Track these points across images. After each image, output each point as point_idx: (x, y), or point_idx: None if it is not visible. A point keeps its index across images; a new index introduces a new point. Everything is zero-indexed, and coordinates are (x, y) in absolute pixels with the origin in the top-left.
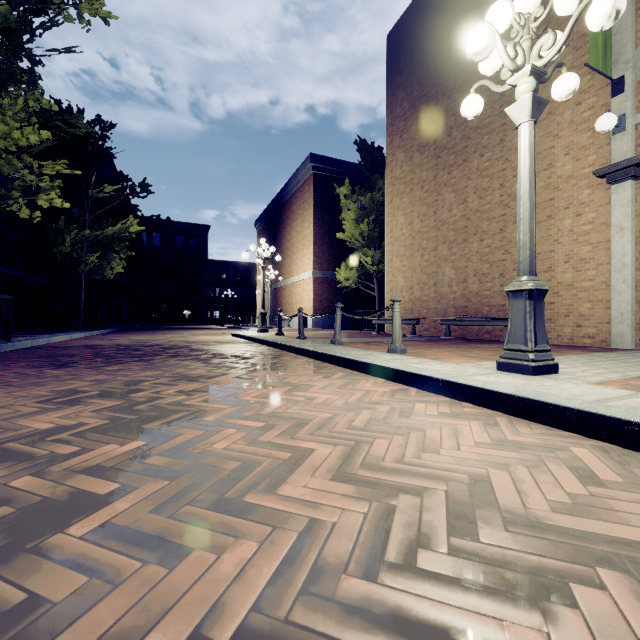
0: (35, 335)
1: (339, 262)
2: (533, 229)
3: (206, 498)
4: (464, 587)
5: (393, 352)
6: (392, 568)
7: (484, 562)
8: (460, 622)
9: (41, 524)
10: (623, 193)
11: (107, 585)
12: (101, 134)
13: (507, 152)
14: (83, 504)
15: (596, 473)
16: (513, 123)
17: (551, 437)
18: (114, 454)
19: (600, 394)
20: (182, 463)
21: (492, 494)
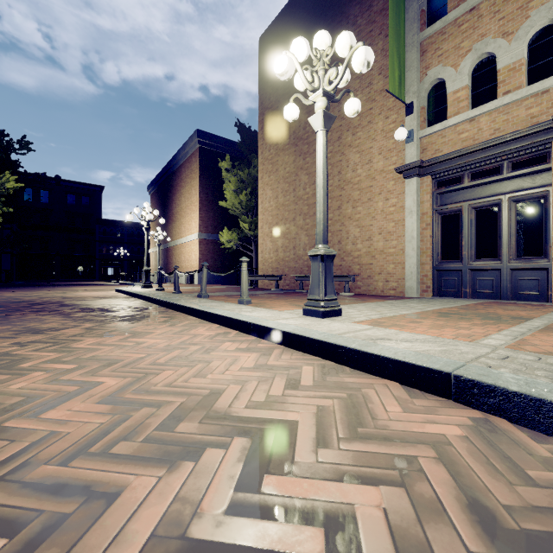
0: None
1: (223, 226)
2: (325, 210)
3: None
4: (132, 460)
5: (241, 303)
6: (89, 456)
7: (164, 444)
8: (107, 480)
9: None
10: (412, 186)
11: None
12: None
13: (343, 147)
14: None
15: (301, 381)
16: (347, 126)
17: (299, 360)
18: None
19: (348, 329)
20: None
21: (216, 401)
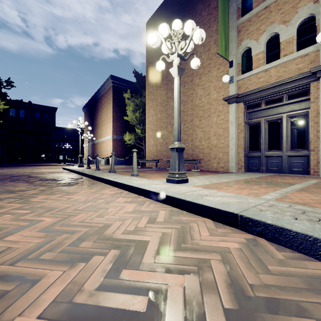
0: None
1: (126, 131)
2: (179, 122)
3: None
4: (51, 262)
5: (132, 175)
6: (27, 260)
7: (71, 253)
8: (35, 273)
9: None
10: (232, 108)
11: None
12: None
13: (194, 86)
14: None
15: (157, 219)
16: (196, 73)
17: (159, 208)
18: None
19: (189, 190)
20: None
21: (106, 230)
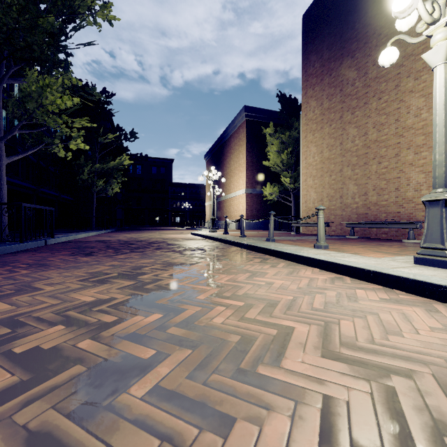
0: (67, 233)
1: (264, 182)
2: None
3: (226, 367)
4: None
5: (318, 248)
6: None
7: None
8: None
9: (108, 383)
10: None
11: None
12: (106, 100)
13: (401, 94)
14: (133, 366)
15: None
16: (407, 72)
17: None
18: (143, 324)
19: None
20: (195, 334)
21: None
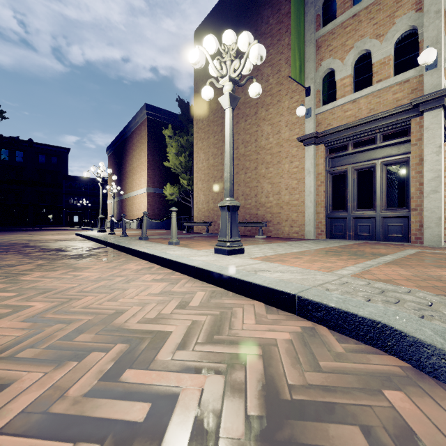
0: None
1: (167, 182)
2: (231, 171)
3: None
4: (31, 362)
5: (170, 244)
6: None
7: (61, 350)
8: (5, 376)
9: None
10: (310, 152)
11: None
12: None
13: (258, 120)
14: None
15: (191, 303)
16: (261, 103)
17: (197, 288)
18: None
19: (242, 263)
20: None
21: (117, 318)
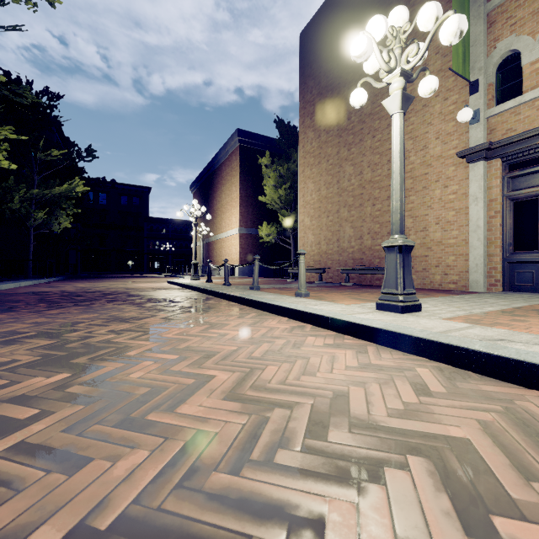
0: None
1: (261, 221)
2: (403, 198)
3: (114, 418)
4: (306, 475)
5: (299, 296)
6: (254, 464)
7: (326, 456)
8: (295, 500)
9: None
10: (477, 171)
11: (11, 492)
12: (49, 104)
13: None
14: (3, 428)
15: (429, 386)
16: None
17: (404, 361)
18: (39, 385)
19: (446, 327)
20: (99, 391)
21: (347, 405)
